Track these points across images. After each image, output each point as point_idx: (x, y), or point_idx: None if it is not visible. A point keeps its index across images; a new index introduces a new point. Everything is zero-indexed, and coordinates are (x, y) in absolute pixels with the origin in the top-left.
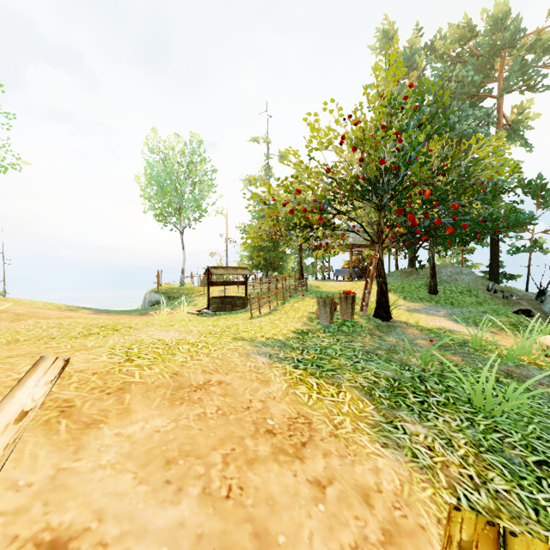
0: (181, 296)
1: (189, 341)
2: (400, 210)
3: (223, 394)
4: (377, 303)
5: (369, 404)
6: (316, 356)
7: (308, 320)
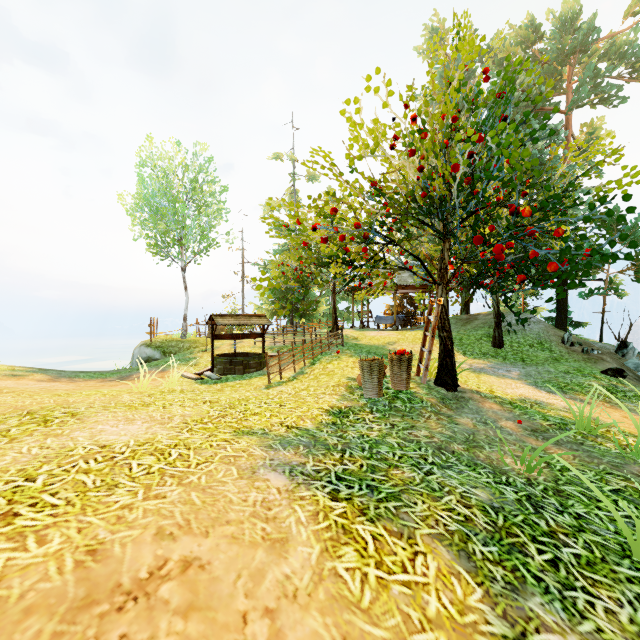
0: (181, 350)
1: (157, 445)
2: (478, 239)
3: (184, 605)
4: (440, 366)
5: (471, 584)
6: (365, 463)
7: (348, 390)
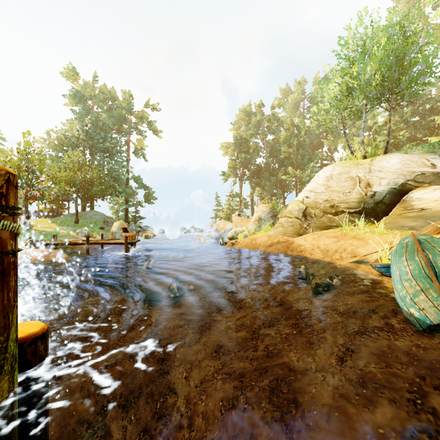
0: None
1: None
2: (25, 192)
3: None
4: (25, 223)
5: None
6: None
7: None
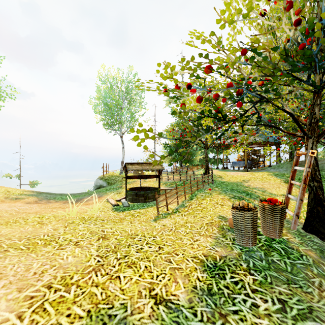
0: (116, 182)
1: None
2: None
3: None
4: (309, 213)
5: None
6: None
7: (220, 232)
